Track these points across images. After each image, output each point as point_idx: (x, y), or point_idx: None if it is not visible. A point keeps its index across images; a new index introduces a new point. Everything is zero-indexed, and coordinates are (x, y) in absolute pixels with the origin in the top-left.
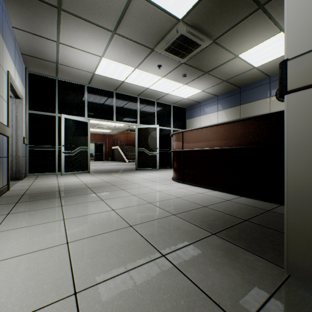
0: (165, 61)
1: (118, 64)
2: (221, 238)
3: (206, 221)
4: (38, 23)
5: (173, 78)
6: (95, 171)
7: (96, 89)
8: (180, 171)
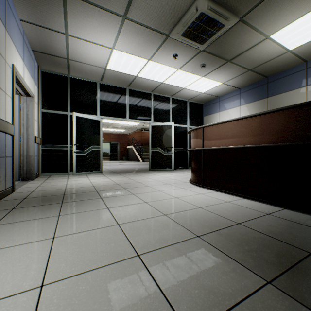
0: (181, 49)
1: (130, 56)
2: (286, 293)
3: (248, 251)
4: (44, 13)
5: (190, 69)
6: (107, 171)
7: (109, 86)
8: (200, 173)
